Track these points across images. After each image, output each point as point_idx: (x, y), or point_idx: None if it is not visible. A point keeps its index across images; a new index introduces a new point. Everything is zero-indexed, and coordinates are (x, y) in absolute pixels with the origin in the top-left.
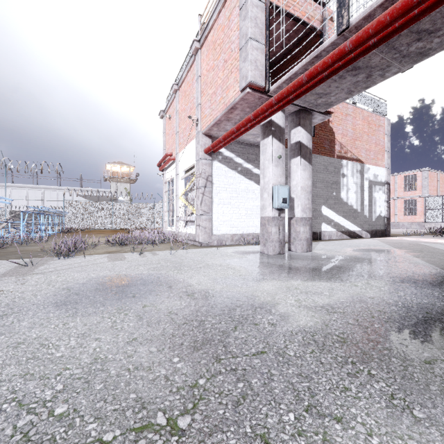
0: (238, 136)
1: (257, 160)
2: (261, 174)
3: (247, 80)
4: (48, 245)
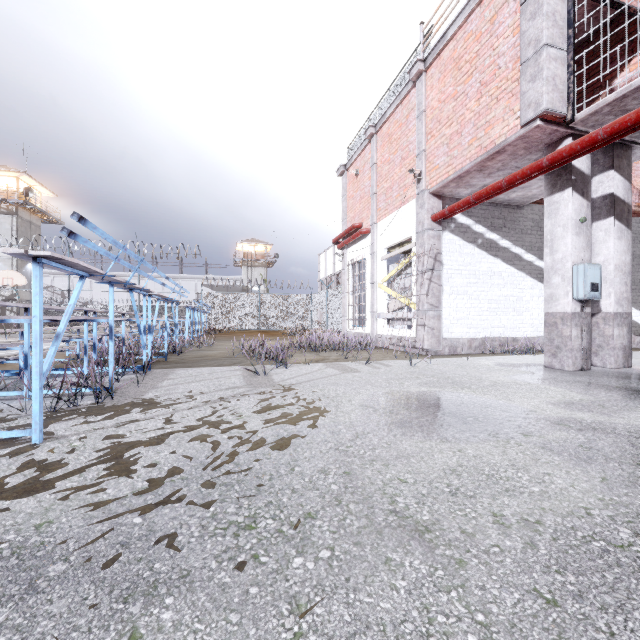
0: (501, 192)
1: (506, 227)
2: (547, 248)
3: (539, 108)
4: (222, 350)
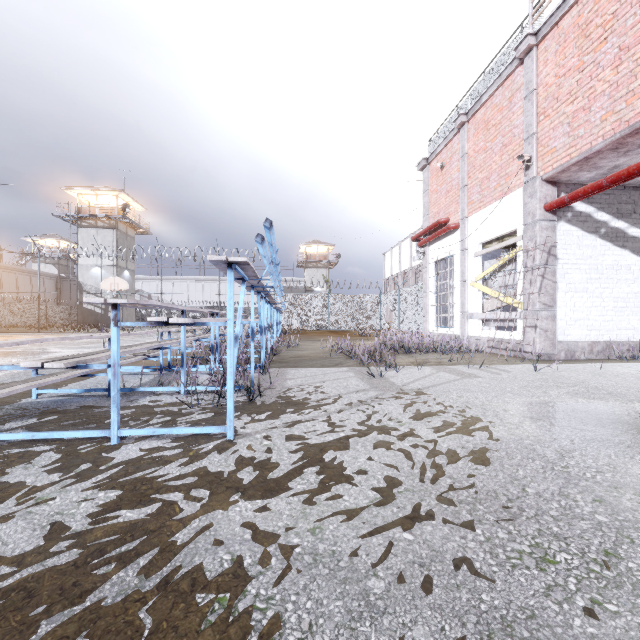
0: None
1: (636, 213)
2: None
3: None
4: (311, 350)
